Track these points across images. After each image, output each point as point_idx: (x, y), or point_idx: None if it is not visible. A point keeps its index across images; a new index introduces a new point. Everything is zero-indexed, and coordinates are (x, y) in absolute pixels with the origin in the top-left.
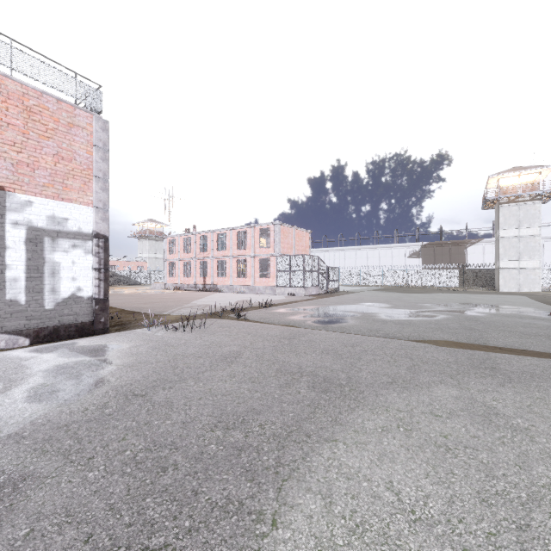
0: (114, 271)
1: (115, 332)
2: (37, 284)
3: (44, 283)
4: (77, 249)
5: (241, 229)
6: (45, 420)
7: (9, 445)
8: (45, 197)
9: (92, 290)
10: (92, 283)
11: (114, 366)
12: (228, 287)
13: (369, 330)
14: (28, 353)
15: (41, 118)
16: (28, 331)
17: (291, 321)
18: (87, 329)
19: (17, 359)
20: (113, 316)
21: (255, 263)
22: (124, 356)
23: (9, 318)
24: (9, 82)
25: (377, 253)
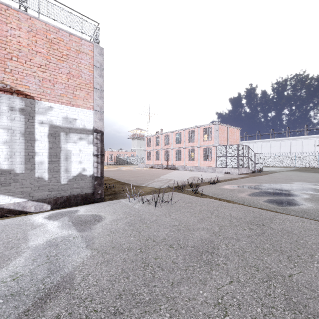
0: (119, 157)
1: (108, 201)
2: (56, 166)
3: (60, 165)
4: (82, 140)
5: (191, 129)
6: None
7: None
8: (61, 104)
9: (92, 170)
10: (92, 165)
11: (89, 249)
12: (182, 166)
13: None
14: (41, 219)
15: (59, 47)
16: (50, 199)
17: (244, 199)
18: (89, 198)
19: (29, 226)
20: (111, 186)
21: (200, 151)
22: (103, 234)
23: (37, 190)
24: (37, 22)
25: (289, 143)
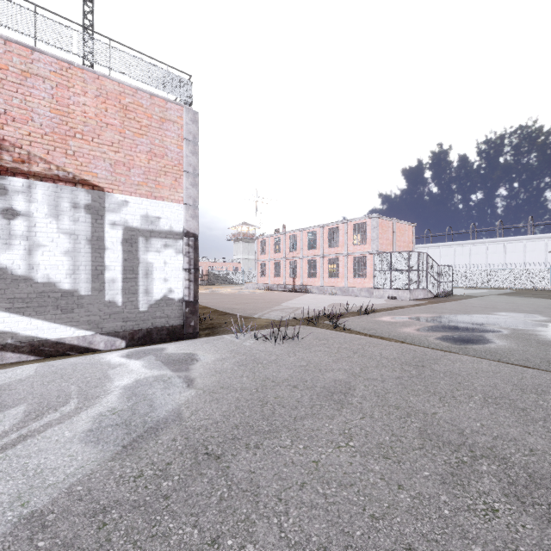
0: (213, 272)
1: (204, 337)
2: (132, 285)
3: (138, 284)
4: (168, 248)
5: (332, 226)
6: (85, 488)
7: (18, 544)
8: (139, 196)
9: (182, 292)
10: (182, 284)
11: (192, 389)
12: (318, 288)
13: (545, 360)
14: (119, 358)
15: (136, 115)
16: (124, 332)
17: (406, 336)
18: (178, 332)
19: (106, 366)
20: (206, 317)
21: (348, 262)
22: (206, 374)
23: (108, 319)
24: (108, 82)
25: (501, 248)
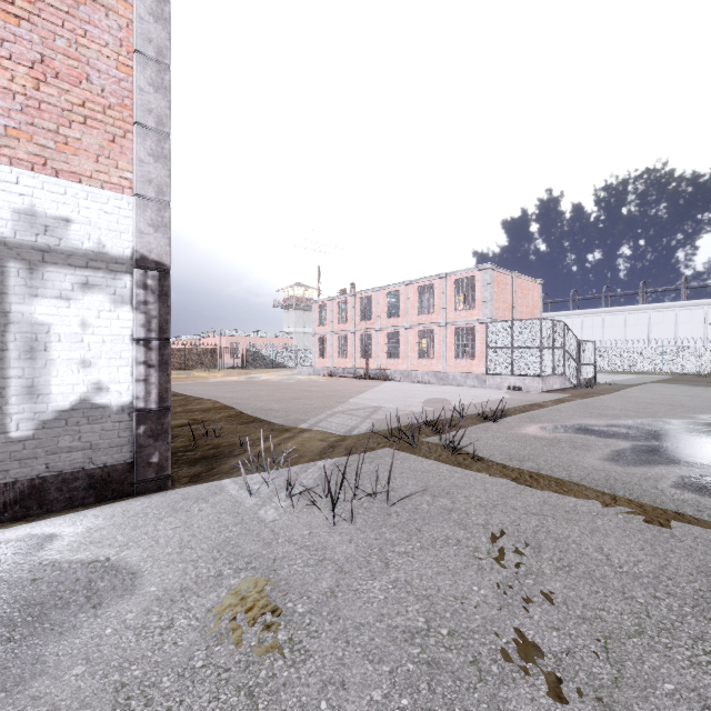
0: (255, 350)
1: (183, 488)
2: None
3: (6, 375)
4: (92, 292)
5: (424, 282)
6: None
7: None
8: (9, 163)
9: (131, 390)
10: (131, 374)
11: None
12: (403, 373)
13: None
14: None
15: None
16: None
17: (607, 478)
18: (117, 481)
19: None
20: (214, 429)
21: (447, 336)
22: None
23: None
24: None
25: (645, 318)
